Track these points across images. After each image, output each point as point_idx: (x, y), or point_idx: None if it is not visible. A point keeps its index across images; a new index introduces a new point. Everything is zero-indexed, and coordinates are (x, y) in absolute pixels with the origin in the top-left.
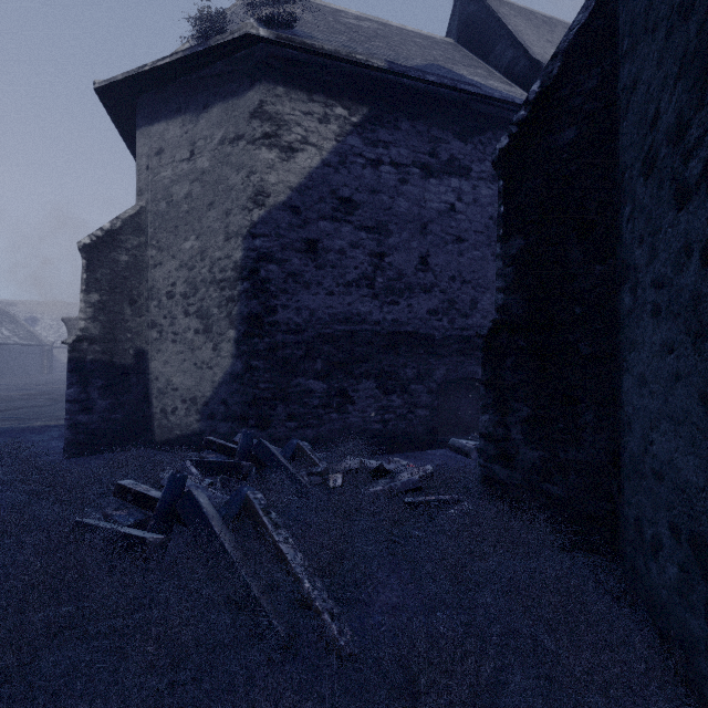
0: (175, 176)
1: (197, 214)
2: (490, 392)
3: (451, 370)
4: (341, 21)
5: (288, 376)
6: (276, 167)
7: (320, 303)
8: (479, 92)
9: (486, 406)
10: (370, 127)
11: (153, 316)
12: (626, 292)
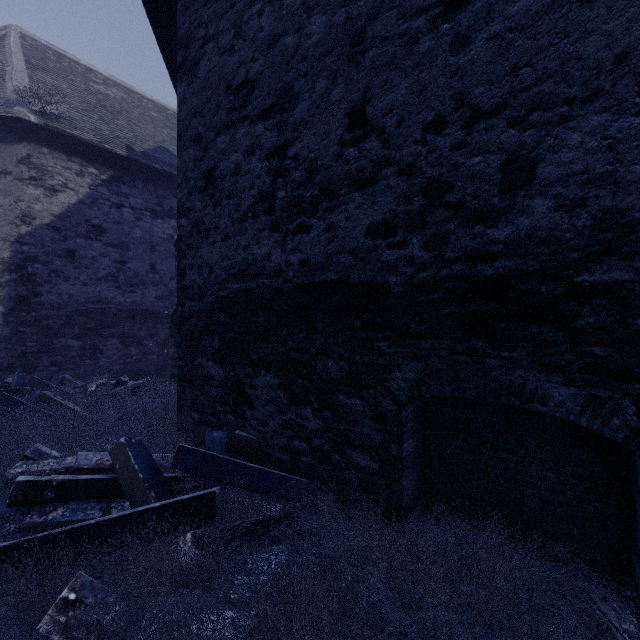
0: None
1: None
2: (173, 339)
3: None
4: (92, 90)
5: (51, 337)
6: (41, 200)
7: (77, 290)
8: None
9: (171, 345)
10: (115, 183)
11: None
12: None
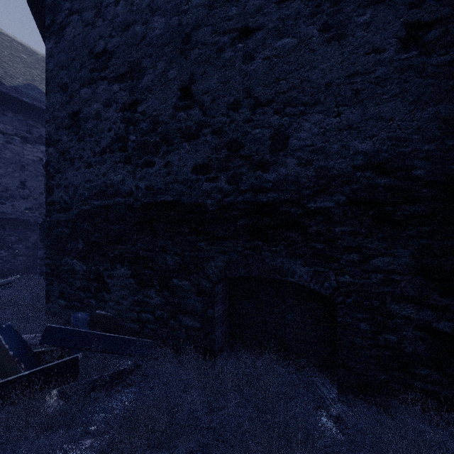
0: None
1: None
2: (42, 243)
3: None
4: None
5: None
6: None
7: None
8: None
9: (41, 248)
10: None
11: None
12: None
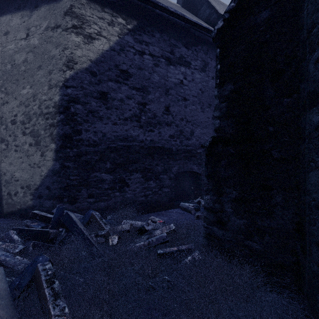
0: (16, 48)
1: (31, 72)
2: (211, 181)
3: (181, 167)
4: None
5: (88, 171)
6: (81, 46)
7: (108, 129)
8: (195, 22)
9: (208, 190)
10: (138, 32)
11: (2, 135)
12: (315, 113)
